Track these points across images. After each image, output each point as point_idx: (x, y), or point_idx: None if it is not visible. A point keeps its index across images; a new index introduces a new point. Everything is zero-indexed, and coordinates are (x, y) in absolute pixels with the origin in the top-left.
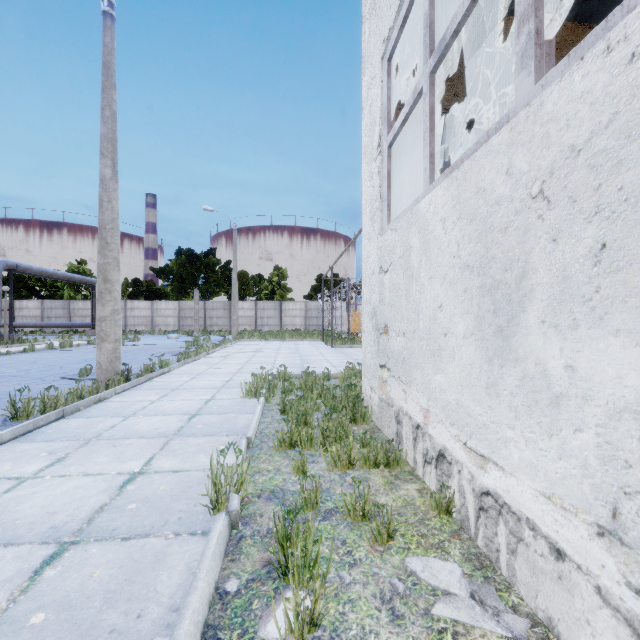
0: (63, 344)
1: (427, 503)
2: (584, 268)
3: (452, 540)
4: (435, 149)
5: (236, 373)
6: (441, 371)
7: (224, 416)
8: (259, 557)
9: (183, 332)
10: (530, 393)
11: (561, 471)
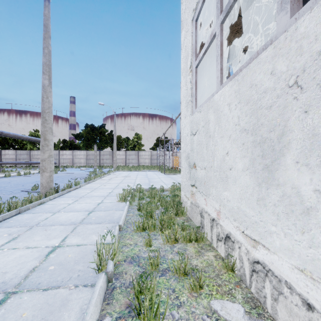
0: (25, 173)
1: (220, 264)
2: None
3: (236, 288)
4: (223, 66)
5: (115, 188)
6: (228, 189)
7: (107, 212)
8: (124, 301)
9: (88, 166)
10: (288, 205)
11: (311, 255)
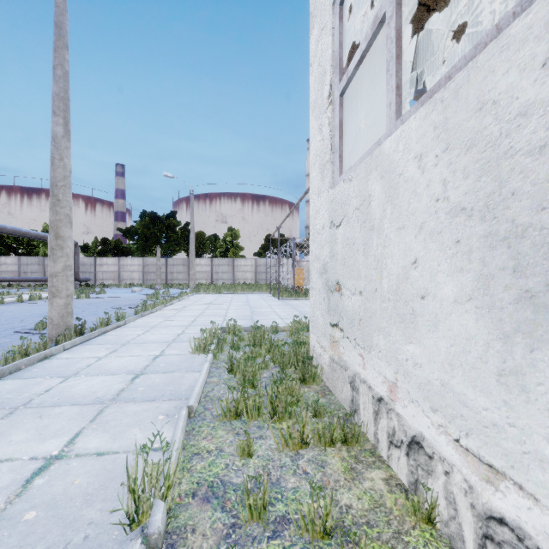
0: (32, 297)
1: (399, 503)
2: None
3: None
4: (402, 80)
5: (189, 326)
6: (416, 341)
7: (169, 375)
8: None
9: (146, 285)
10: None
11: None
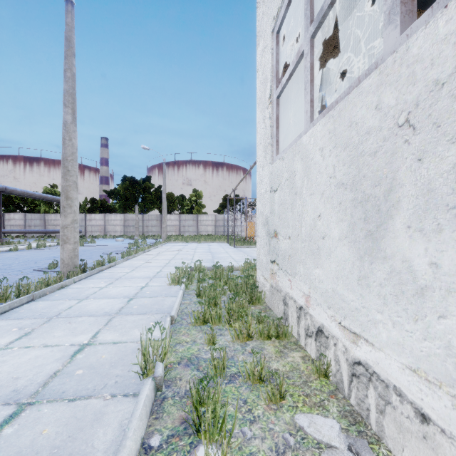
0: (39, 245)
1: (309, 368)
2: (448, 181)
3: (330, 399)
4: (314, 96)
5: (164, 266)
6: (320, 266)
7: (154, 299)
8: (178, 415)
9: (127, 236)
10: (397, 285)
11: (426, 350)
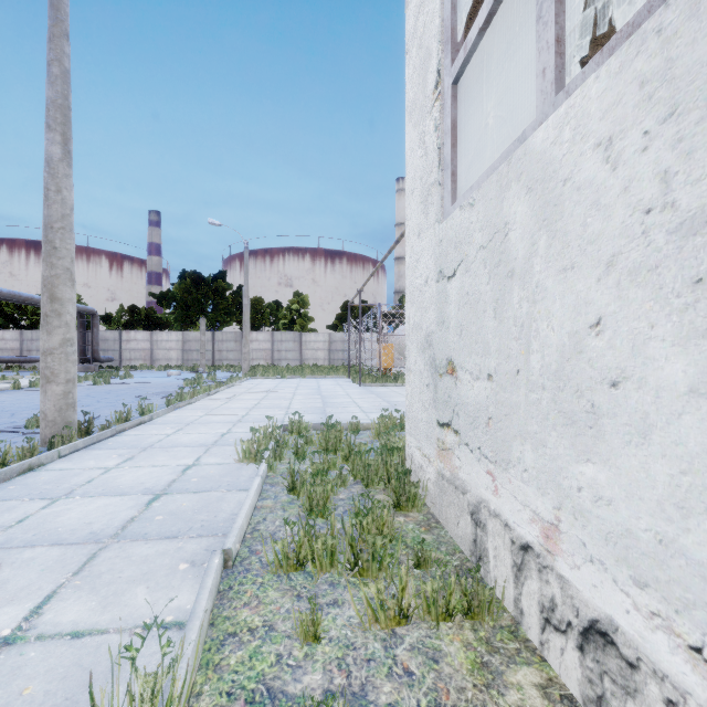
0: (33, 383)
1: None
2: None
3: None
4: (565, 28)
5: (238, 422)
6: (599, 458)
7: (203, 496)
8: None
9: (187, 367)
10: None
11: None
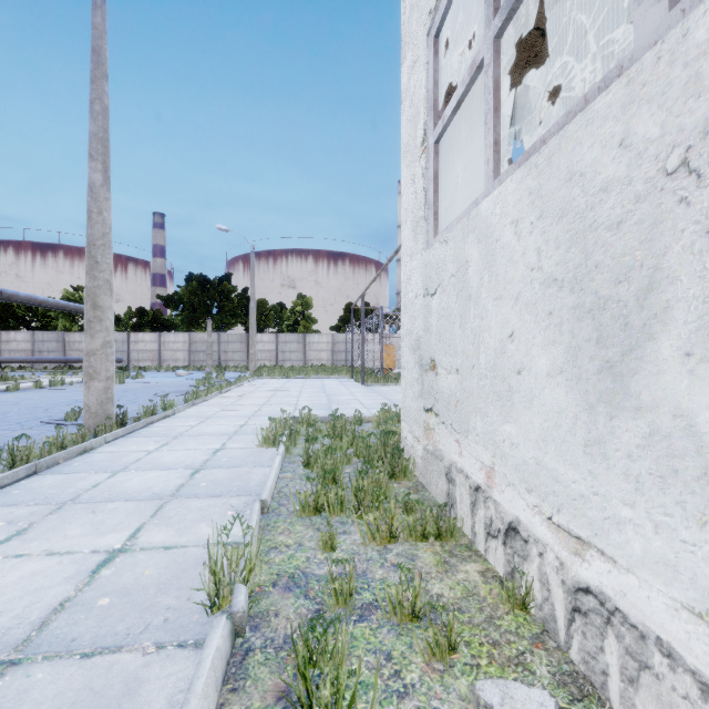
0: (53, 382)
1: (494, 592)
2: None
3: (535, 651)
4: (501, 135)
5: (252, 416)
6: (512, 419)
7: (235, 470)
8: (272, 684)
9: (194, 368)
10: (663, 458)
11: None
